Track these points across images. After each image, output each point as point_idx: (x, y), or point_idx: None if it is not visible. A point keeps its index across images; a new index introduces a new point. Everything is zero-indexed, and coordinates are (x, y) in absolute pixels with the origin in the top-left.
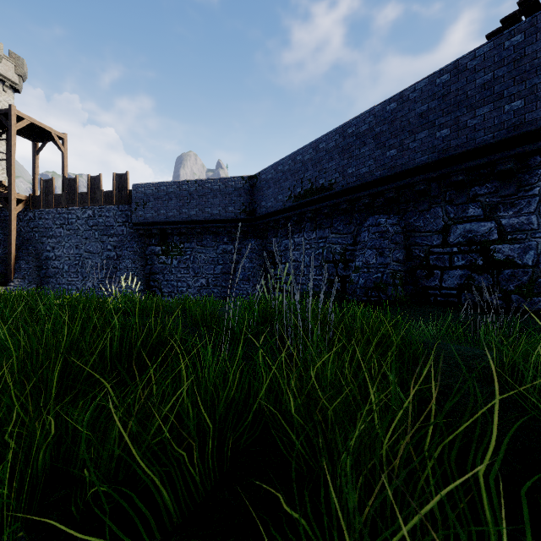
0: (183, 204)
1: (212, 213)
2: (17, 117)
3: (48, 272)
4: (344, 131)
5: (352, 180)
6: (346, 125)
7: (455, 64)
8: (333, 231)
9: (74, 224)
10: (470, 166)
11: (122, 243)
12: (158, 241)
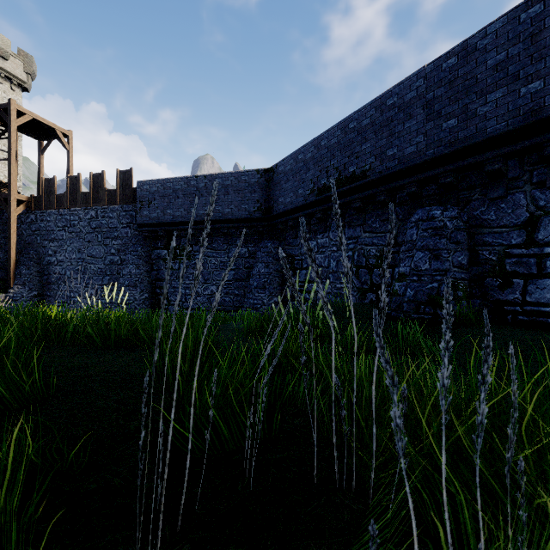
0: (191, 202)
1: (223, 212)
2: (18, 112)
3: (50, 278)
4: (382, 103)
5: (392, 164)
6: (384, 95)
7: None
8: (366, 229)
9: (77, 226)
10: None
11: (126, 246)
12: (164, 244)
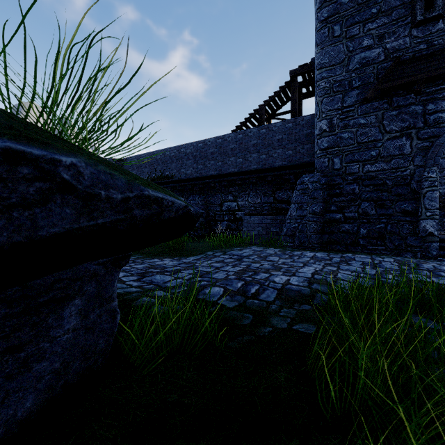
0: None
1: None
2: None
3: None
4: (179, 149)
5: (183, 176)
6: (180, 146)
7: (223, 137)
8: None
9: None
10: (228, 179)
11: None
12: None
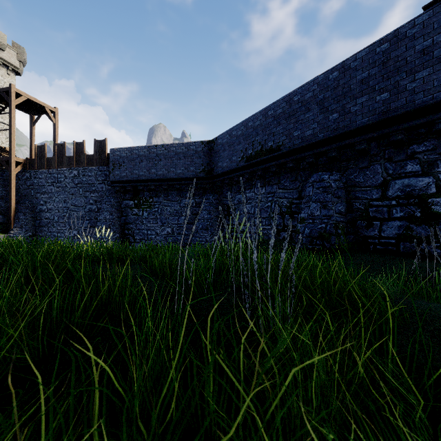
0: (152, 165)
1: (176, 172)
2: (16, 94)
3: (41, 222)
4: (290, 99)
5: (297, 142)
6: (292, 94)
7: (394, 33)
8: (280, 187)
9: (63, 182)
10: (409, 125)
11: (101, 197)
12: (131, 196)
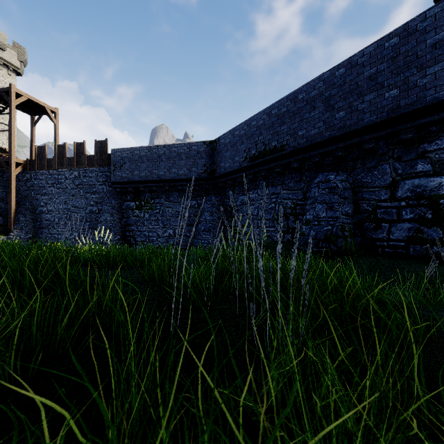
0: (153, 165)
1: (178, 173)
2: (16, 94)
3: (42, 224)
4: (295, 97)
5: (302, 141)
6: (296, 92)
7: (404, 27)
8: (284, 187)
9: (63, 183)
10: (420, 123)
11: (102, 199)
12: (132, 197)
